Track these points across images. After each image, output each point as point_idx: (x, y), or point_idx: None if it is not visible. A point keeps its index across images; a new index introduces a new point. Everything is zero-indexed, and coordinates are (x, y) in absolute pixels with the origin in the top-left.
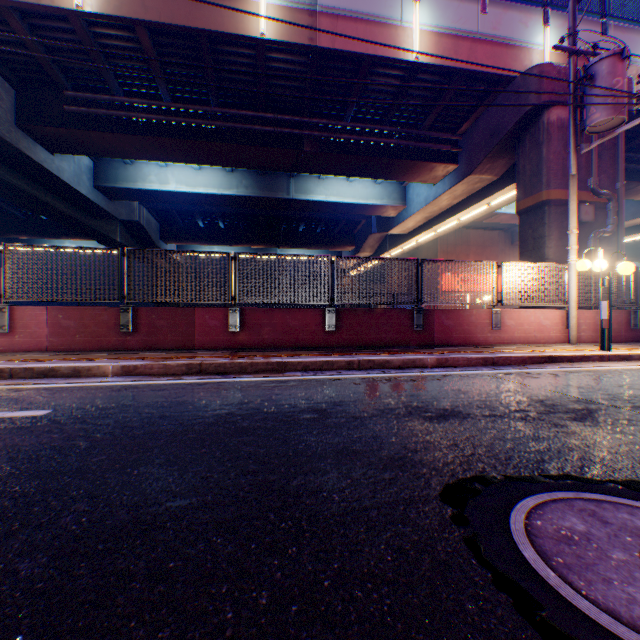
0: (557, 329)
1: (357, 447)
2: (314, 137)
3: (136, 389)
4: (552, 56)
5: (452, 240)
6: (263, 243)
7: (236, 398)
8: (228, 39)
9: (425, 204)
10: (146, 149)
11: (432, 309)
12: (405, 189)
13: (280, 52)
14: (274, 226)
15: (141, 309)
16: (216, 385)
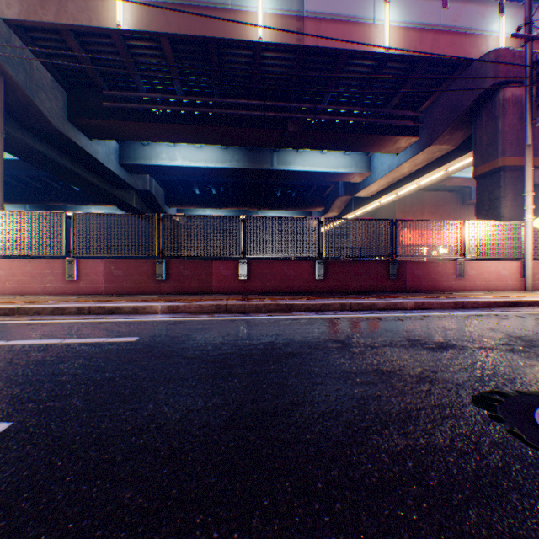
0: (514, 278)
1: (387, 368)
2: (297, 119)
3: (186, 323)
4: (506, 41)
5: (409, 201)
6: (247, 206)
7: (267, 331)
8: (232, 44)
9: (388, 171)
10: (162, 134)
11: (404, 261)
12: (370, 159)
13: (272, 51)
14: (256, 192)
15: (171, 261)
16: (244, 321)
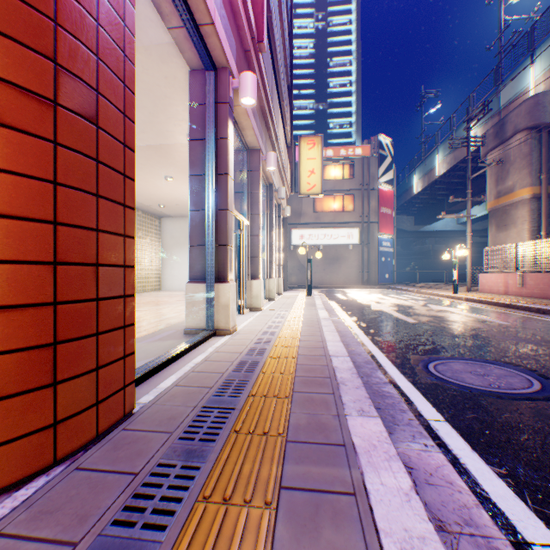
0: None
1: (539, 356)
2: None
3: None
4: None
5: None
6: None
7: None
8: None
9: None
10: None
11: None
12: None
13: None
14: None
15: None
16: None
